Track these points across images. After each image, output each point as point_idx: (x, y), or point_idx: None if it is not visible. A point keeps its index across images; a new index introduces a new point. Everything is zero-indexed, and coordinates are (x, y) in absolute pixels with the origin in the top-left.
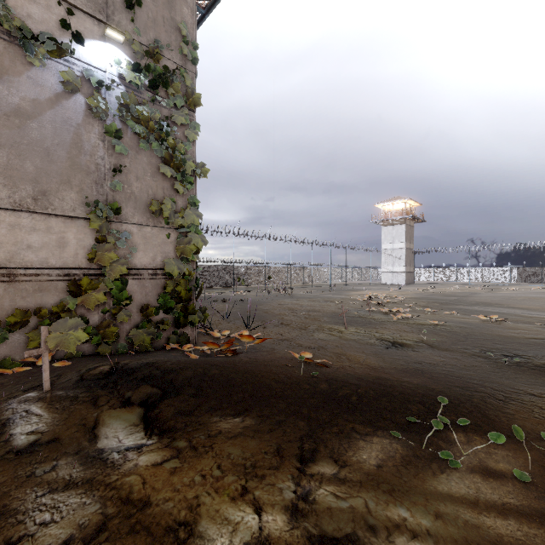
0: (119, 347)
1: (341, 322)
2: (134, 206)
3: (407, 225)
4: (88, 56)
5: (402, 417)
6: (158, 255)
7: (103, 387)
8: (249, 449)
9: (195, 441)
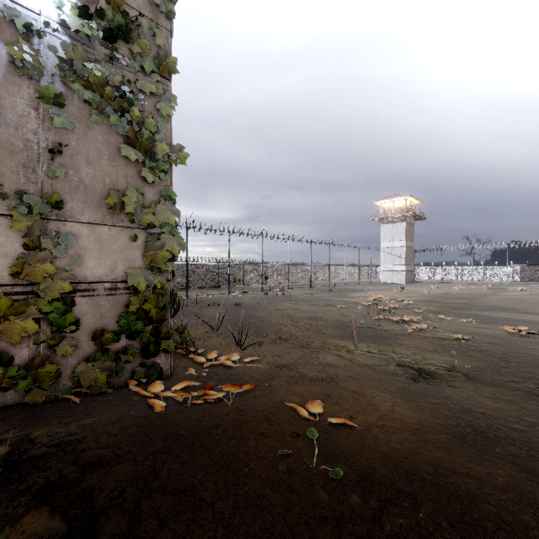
0: (60, 391)
1: (349, 335)
2: (83, 199)
3: (407, 222)
4: None
5: None
6: (119, 264)
7: None
8: None
9: None
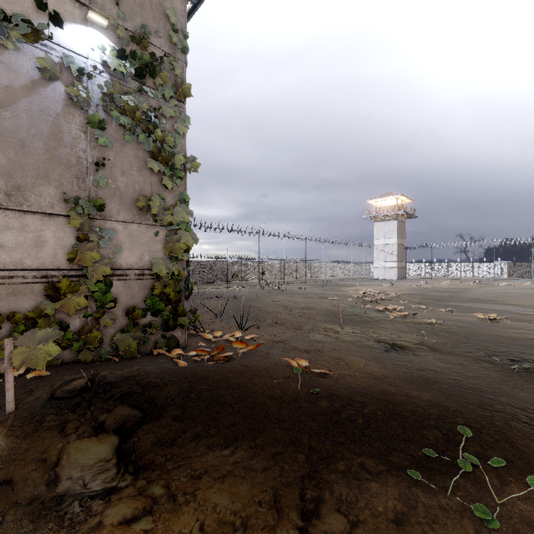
0: (103, 353)
1: (337, 321)
2: (119, 202)
3: (399, 221)
4: (68, 41)
5: (418, 449)
6: (146, 254)
7: (74, 409)
8: (239, 498)
9: (174, 486)
